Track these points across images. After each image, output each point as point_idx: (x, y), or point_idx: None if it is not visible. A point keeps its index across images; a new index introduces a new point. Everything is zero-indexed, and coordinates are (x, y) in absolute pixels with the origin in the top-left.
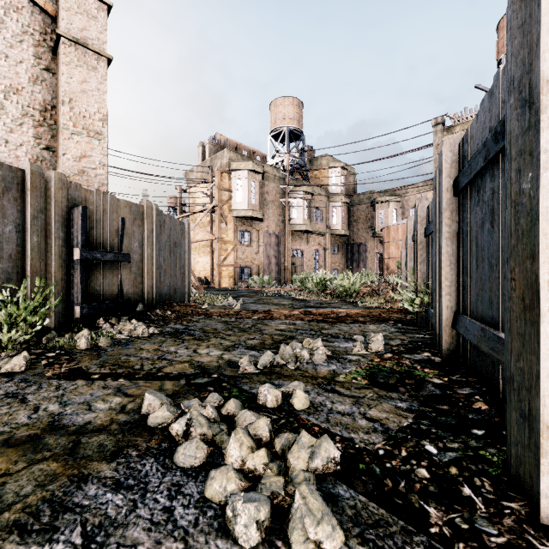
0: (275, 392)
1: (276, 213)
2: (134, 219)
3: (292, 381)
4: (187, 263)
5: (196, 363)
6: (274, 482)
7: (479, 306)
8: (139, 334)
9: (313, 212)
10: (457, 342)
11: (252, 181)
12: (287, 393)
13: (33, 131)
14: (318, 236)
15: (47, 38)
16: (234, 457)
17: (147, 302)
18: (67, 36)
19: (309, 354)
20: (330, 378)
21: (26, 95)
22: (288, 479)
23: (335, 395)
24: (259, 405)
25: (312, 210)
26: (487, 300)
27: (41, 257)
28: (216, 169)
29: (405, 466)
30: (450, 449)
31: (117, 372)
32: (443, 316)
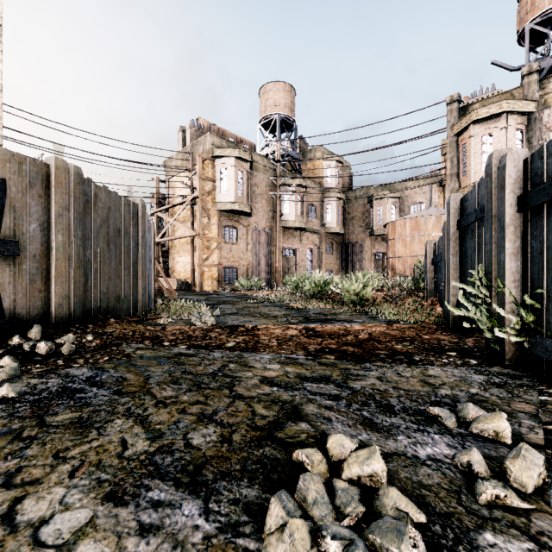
0: None
1: (266, 207)
2: (28, 184)
3: None
4: (140, 260)
5: None
6: None
7: None
8: None
9: (306, 208)
10: None
11: (239, 170)
12: None
13: None
14: (312, 234)
15: None
16: None
17: (57, 320)
18: None
19: None
20: None
21: None
22: None
23: None
24: None
25: (305, 206)
26: None
27: None
28: (197, 155)
29: None
30: None
31: None
32: None
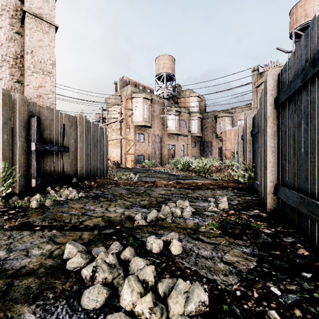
0: (158, 241)
1: (159, 123)
2: (71, 125)
3: (169, 231)
4: (105, 153)
5: (106, 217)
6: None
7: (296, 181)
8: (72, 197)
9: (181, 122)
10: (277, 203)
11: (145, 104)
12: (167, 241)
13: (9, 71)
14: (184, 137)
15: (18, 13)
16: (127, 301)
17: (80, 176)
18: (29, 12)
19: (180, 211)
20: (195, 229)
21: (4, 48)
22: None
23: (200, 242)
24: (147, 251)
25: (180, 121)
26: (304, 177)
27: (10, 148)
28: (123, 97)
29: (258, 307)
30: (290, 291)
31: (52, 225)
32: (268, 186)
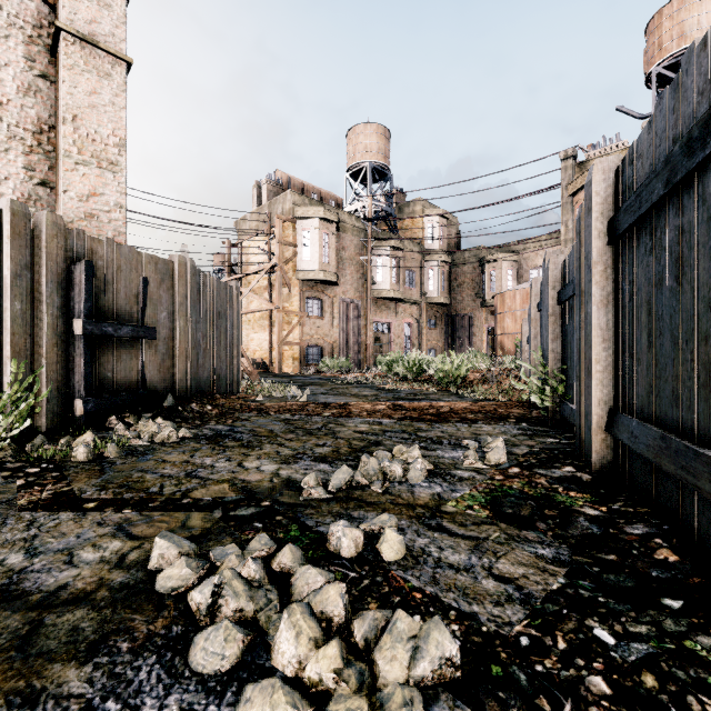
0: (354, 533)
1: (355, 275)
2: (161, 279)
3: (378, 512)
4: (235, 341)
5: (241, 483)
6: (351, 710)
7: (653, 402)
8: (164, 439)
9: (403, 274)
10: (614, 452)
11: (324, 233)
12: (372, 532)
13: (24, 160)
14: (410, 305)
15: (43, 33)
16: (286, 656)
17: (180, 393)
18: (69, 30)
19: (402, 470)
20: (434, 507)
21: (13, 111)
22: (376, 700)
23: (444, 535)
24: (329, 553)
25: (402, 271)
26: (669, 394)
27: (27, 332)
28: (276, 217)
29: (567, 670)
30: (636, 637)
31: (123, 498)
32: (594, 414)
